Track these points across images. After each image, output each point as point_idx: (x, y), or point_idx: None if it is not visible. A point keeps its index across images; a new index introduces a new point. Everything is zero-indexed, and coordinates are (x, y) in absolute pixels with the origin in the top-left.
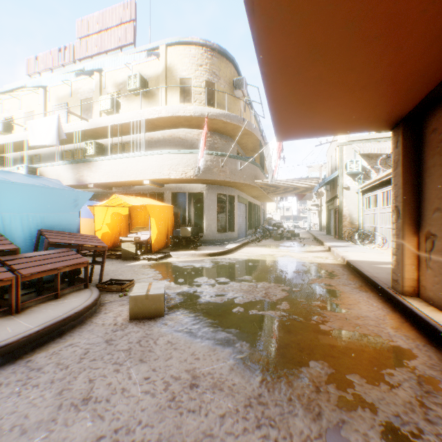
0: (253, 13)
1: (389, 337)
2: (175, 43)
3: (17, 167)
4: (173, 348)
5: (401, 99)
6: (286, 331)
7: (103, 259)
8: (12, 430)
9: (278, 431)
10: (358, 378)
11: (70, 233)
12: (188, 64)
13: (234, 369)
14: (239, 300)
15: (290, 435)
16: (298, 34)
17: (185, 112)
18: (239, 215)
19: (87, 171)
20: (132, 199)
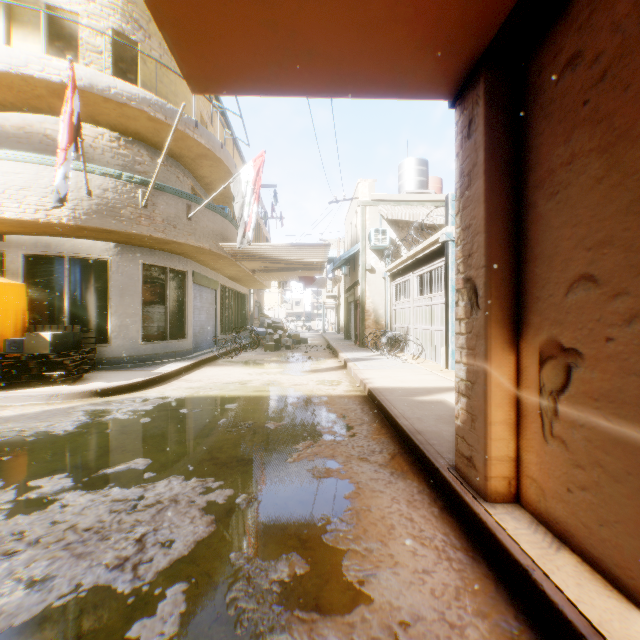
0: None
1: None
2: None
3: None
4: None
5: None
6: None
7: None
8: None
9: None
10: None
11: None
12: None
13: None
14: None
15: None
16: None
17: (47, 71)
18: (201, 308)
19: None
20: None
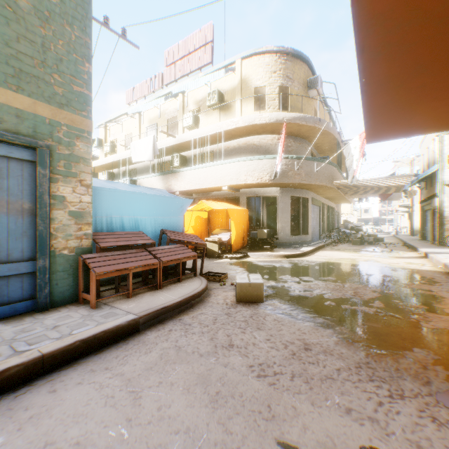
0: (362, 52)
1: None
2: (249, 56)
3: (122, 180)
4: (280, 324)
5: None
6: (384, 324)
7: (202, 254)
8: (193, 353)
9: (389, 385)
10: None
11: (180, 232)
12: (262, 73)
13: (339, 343)
14: (329, 296)
15: (400, 389)
16: (402, 58)
17: (261, 120)
18: (313, 217)
19: (174, 181)
20: (215, 204)
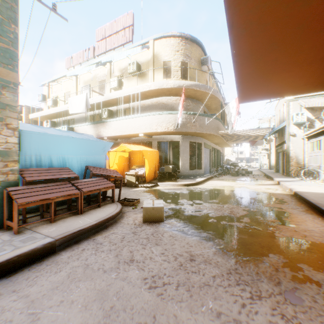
0: (232, 28)
1: None
2: (159, 38)
3: (61, 127)
4: (174, 239)
5: None
6: (249, 235)
7: (120, 185)
8: (98, 270)
9: (251, 288)
10: (306, 266)
11: (102, 168)
12: (169, 51)
13: (216, 253)
14: (212, 215)
15: (259, 291)
16: (261, 35)
17: (167, 85)
18: (205, 157)
19: (103, 129)
20: (133, 147)
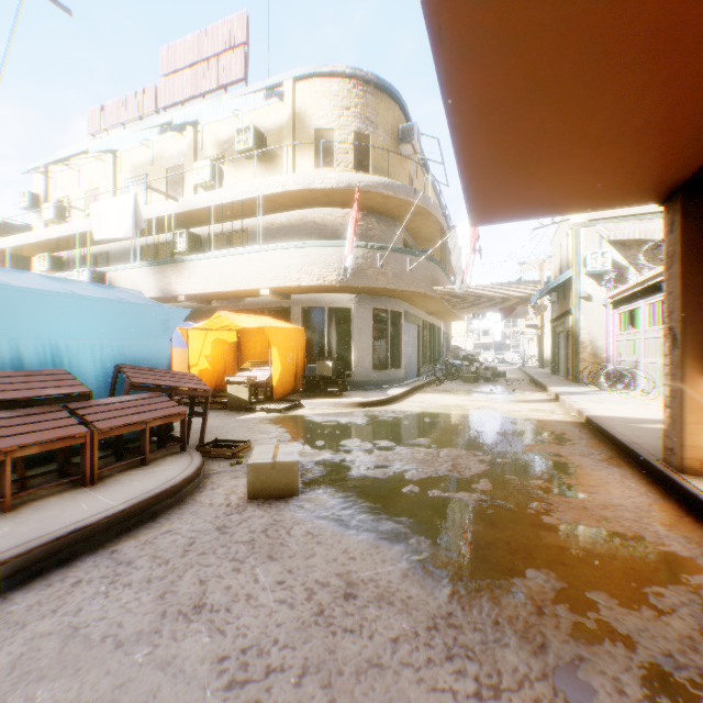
0: (440, 41)
1: (657, 538)
2: (307, 76)
3: (76, 272)
4: (315, 542)
5: (678, 155)
6: (488, 523)
7: (205, 409)
8: (103, 641)
9: (480, 665)
10: (604, 597)
11: (159, 369)
12: (328, 107)
13: (409, 575)
14: (412, 475)
15: (498, 672)
16: (508, 66)
17: (323, 182)
18: (408, 342)
19: (176, 277)
20: (244, 319)
